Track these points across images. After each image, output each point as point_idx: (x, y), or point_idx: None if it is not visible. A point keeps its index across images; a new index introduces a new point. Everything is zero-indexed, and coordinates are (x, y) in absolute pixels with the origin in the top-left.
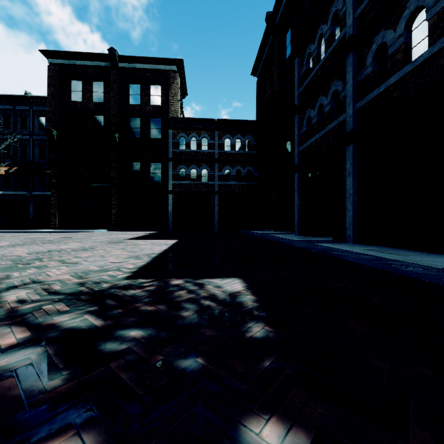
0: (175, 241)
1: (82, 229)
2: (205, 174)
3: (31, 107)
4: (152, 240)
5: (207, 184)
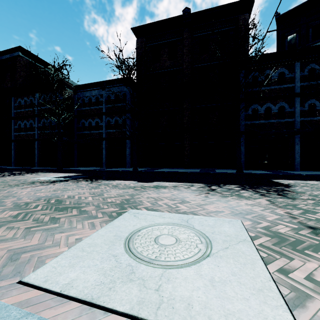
0: None
1: None
2: None
3: None
4: None
5: None
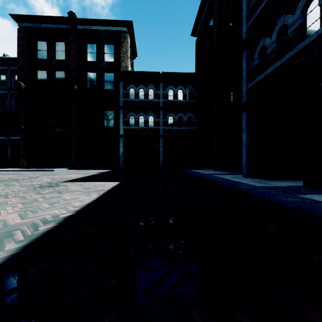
0: (114, 185)
1: (47, 168)
2: (151, 120)
3: (9, 67)
4: (92, 182)
5: (153, 129)
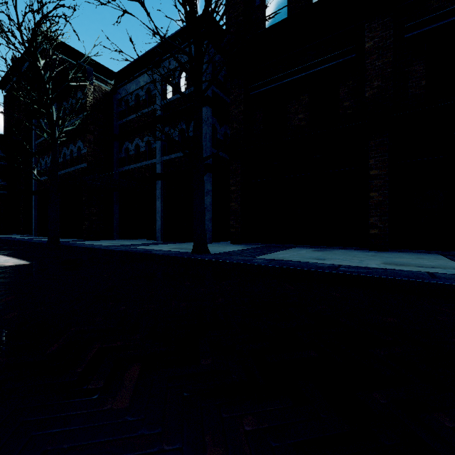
0: None
1: None
2: None
3: None
4: None
5: None
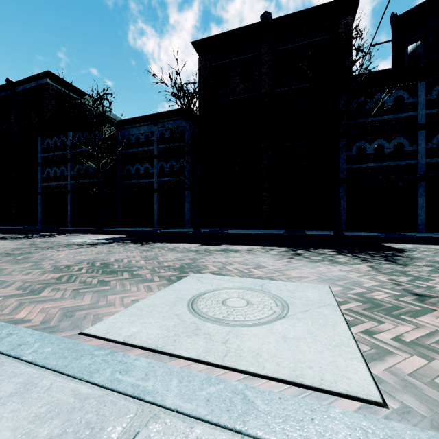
0: None
1: None
2: None
3: None
4: None
5: None
